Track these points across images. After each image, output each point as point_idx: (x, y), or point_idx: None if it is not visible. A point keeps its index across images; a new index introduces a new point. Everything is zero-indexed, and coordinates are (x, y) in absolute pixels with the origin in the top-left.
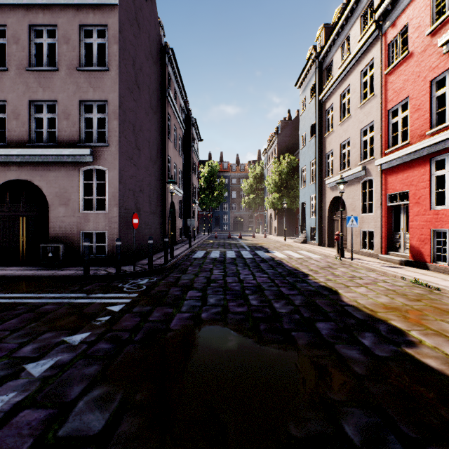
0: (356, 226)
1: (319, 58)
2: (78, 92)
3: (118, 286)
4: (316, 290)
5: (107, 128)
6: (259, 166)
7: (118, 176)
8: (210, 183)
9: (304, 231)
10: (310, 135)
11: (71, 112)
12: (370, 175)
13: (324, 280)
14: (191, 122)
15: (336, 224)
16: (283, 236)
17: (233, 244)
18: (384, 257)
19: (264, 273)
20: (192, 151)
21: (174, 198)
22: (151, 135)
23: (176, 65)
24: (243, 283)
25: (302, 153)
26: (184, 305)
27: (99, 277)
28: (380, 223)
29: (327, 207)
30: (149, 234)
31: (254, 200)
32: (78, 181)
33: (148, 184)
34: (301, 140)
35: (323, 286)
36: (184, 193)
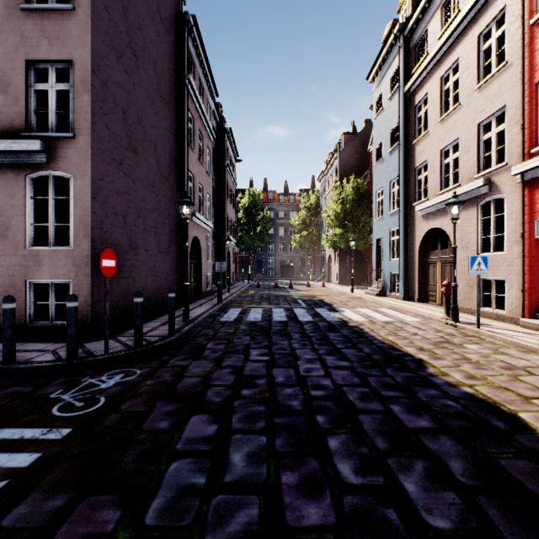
0: (486, 272)
1: (405, 32)
2: (22, 46)
3: (47, 398)
4: (468, 411)
5: (73, 107)
6: (314, 195)
7: (91, 188)
8: (251, 216)
9: (379, 278)
10: (390, 143)
11: (10, 80)
12: (499, 192)
13: (464, 379)
14: (224, 132)
15: (432, 269)
16: (347, 285)
17: (281, 297)
18: (531, 322)
19: (341, 358)
20: (226, 172)
21: (199, 232)
22: (160, 135)
23: (201, 44)
24: (307, 386)
25: (377, 170)
26: (160, 486)
27: (31, 370)
28: (521, 267)
29: (418, 244)
30: (156, 284)
31: (307, 239)
32: (22, 196)
33: (153, 209)
34: (375, 153)
35: (476, 398)
36: (215, 228)
